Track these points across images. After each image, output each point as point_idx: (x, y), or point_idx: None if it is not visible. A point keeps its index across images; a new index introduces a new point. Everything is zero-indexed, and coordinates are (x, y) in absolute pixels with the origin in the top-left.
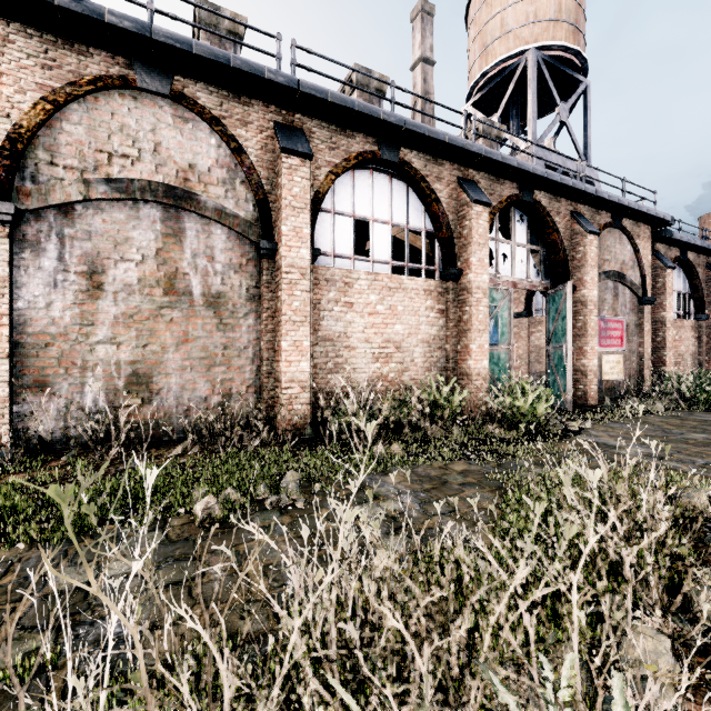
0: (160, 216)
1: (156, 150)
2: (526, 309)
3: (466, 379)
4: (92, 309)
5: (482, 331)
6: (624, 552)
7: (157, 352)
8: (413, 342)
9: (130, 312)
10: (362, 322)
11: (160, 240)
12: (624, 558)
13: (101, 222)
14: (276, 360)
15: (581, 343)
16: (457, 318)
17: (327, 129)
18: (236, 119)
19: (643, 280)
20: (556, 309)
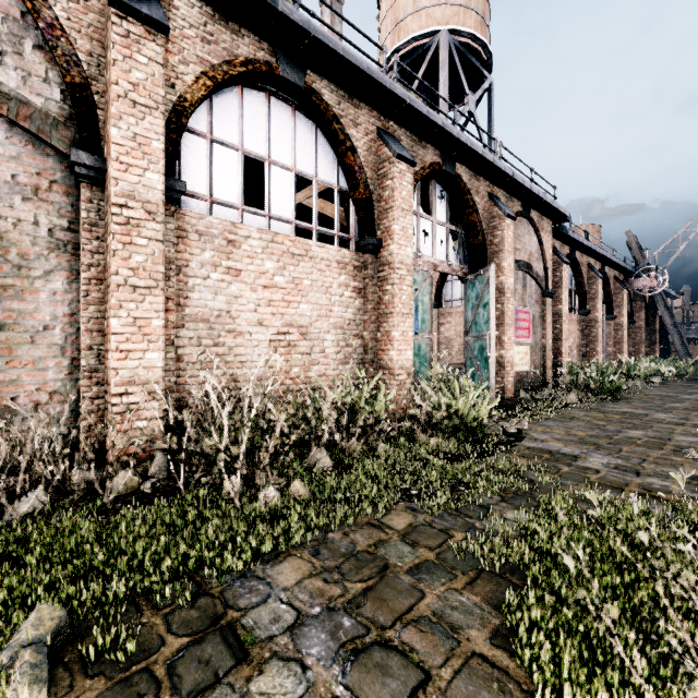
0: None
1: None
2: (436, 300)
3: (387, 373)
4: None
5: (406, 315)
6: None
7: None
8: (324, 327)
9: None
10: (254, 298)
11: None
12: None
13: None
14: (105, 349)
15: (499, 333)
16: (376, 299)
17: (198, 9)
18: None
19: (546, 273)
20: (476, 295)
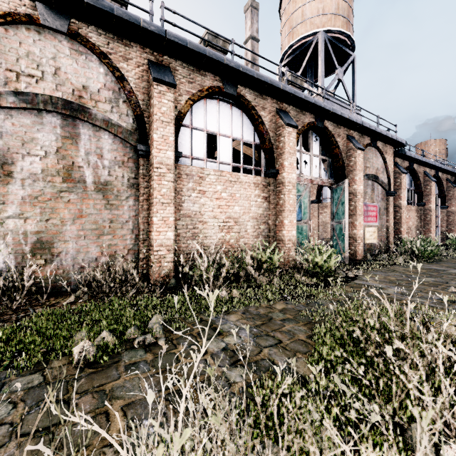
0: (60, 123)
1: (56, 73)
2: (317, 198)
3: (281, 243)
4: (3, 191)
5: (292, 211)
6: (426, 389)
7: (57, 225)
8: (246, 218)
9: (35, 194)
10: (212, 204)
11: (60, 141)
12: (426, 394)
13: (11, 125)
14: (149, 231)
15: (353, 220)
16: (275, 202)
17: (186, 68)
18: (119, 55)
19: (389, 180)
20: (337, 197)
